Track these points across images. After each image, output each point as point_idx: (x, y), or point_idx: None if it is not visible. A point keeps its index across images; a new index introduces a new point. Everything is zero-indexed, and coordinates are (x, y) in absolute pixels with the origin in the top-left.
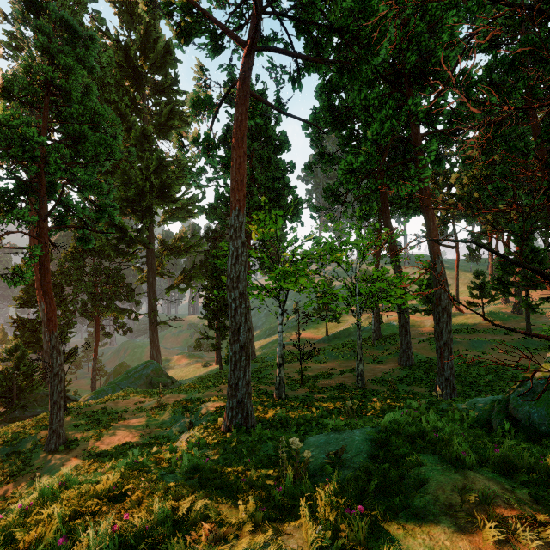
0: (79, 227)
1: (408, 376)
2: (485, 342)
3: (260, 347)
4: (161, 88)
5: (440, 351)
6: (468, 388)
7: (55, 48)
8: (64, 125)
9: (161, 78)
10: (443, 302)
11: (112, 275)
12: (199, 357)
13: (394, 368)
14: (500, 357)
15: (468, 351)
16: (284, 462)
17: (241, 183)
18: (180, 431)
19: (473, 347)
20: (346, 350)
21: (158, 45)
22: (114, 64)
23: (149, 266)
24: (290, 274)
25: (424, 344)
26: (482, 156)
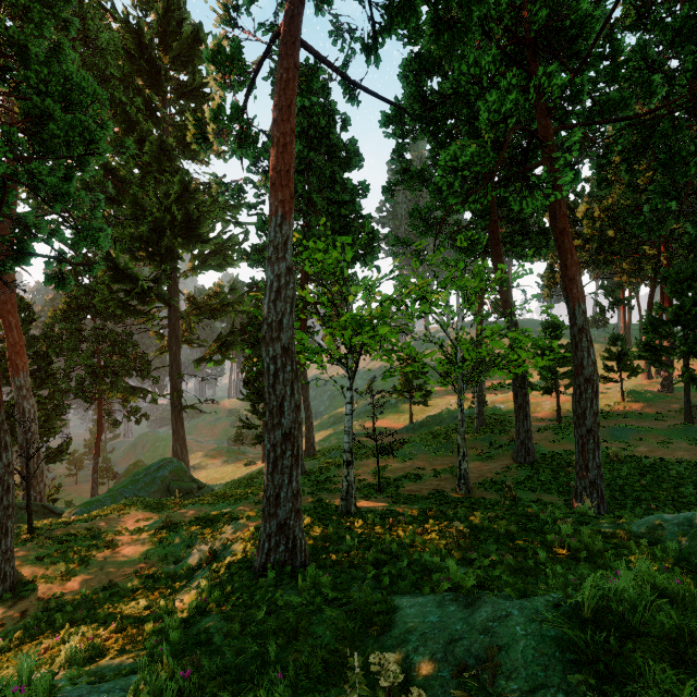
0: (42, 255)
1: (530, 478)
2: (630, 430)
3: (322, 439)
4: (188, 90)
5: (582, 442)
6: (620, 494)
7: None
8: (21, 102)
9: (189, 77)
10: (586, 369)
11: (120, 342)
12: (241, 453)
13: (509, 466)
14: (654, 450)
15: (608, 443)
16: None
17: (287, 175)
18: (193, 567)
19: (615, 437)
20: (440, 441)
21: (183, 31)
22: (121, 52)
23: (172, 331)
24: (364, 324)
25: (547, 433)
26: (626, 175)
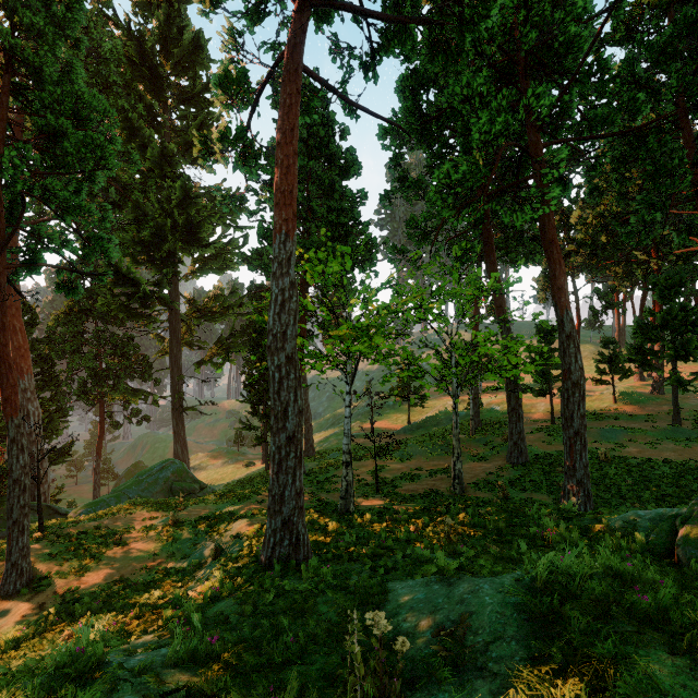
0: (55, 266)
1: (522, 478)
2: (620, 431)
3: (321, 440)
4: (189, 96)
5: (569, 444)
6: (606, 493)
7: (17, 1)
8: (34, 119)
9: (189, 83)
10: (573, 374)
11: (121, 345)
12: (241, 454)
13: (502, 466)
14: (642, 450)
15: (599, 444)
16: (355, 667)
17: (290, 195)
18: (200, 563)
19: (605, 438)
20: (436, 443)
21: (184, 38)
22: (123, 59)
23: (173, 333)
24: (362, 332)
25: (540, 434)
26: (616, 184)
